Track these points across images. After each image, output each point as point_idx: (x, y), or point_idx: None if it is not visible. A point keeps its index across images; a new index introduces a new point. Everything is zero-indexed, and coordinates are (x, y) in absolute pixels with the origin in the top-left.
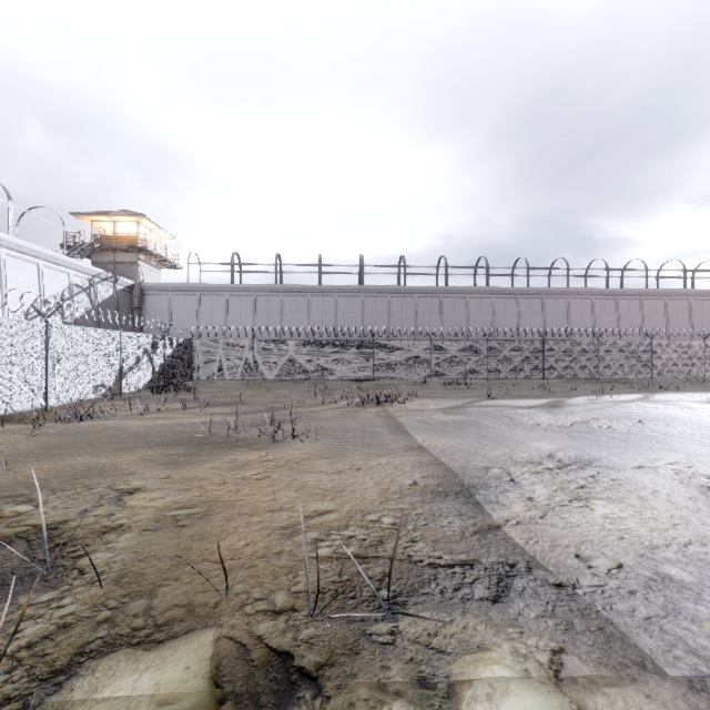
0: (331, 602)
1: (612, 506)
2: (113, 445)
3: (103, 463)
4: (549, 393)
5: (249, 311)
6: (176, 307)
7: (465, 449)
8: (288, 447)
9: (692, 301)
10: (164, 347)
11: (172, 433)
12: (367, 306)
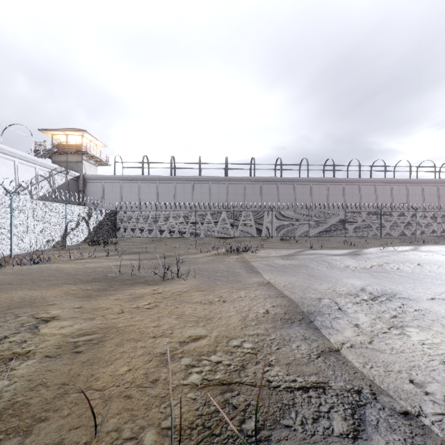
0: (197, 441)
1: (424, 332)
2: (49, 282)
3: (36, 296)
4: (350, 245)
5: (153, 193)
6: (107, 190)
7: (300, 285)
8: (174, 283)
9: (440, 186)
10: (96, 215)
11: (94, 273)
12: (230, 190)
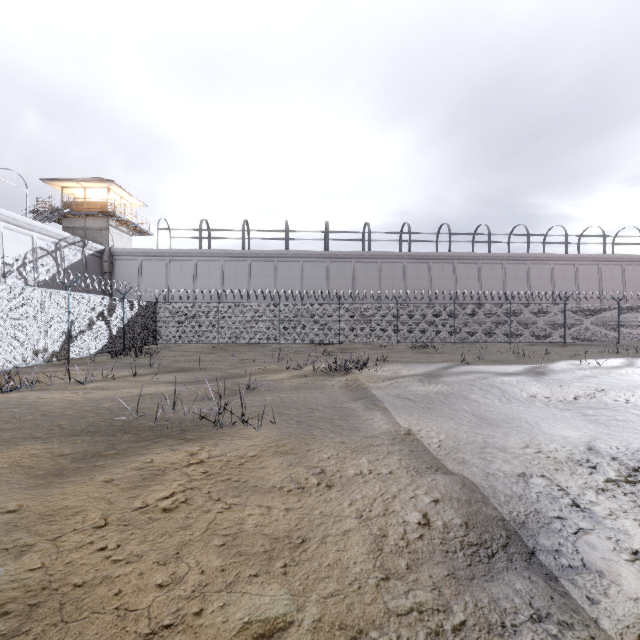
0: None
1: None
2: (0, 433)
3: None
4: (523, 357)
5: (217, 275)
6: (146, 272)
7: (470, 439)
8: (234, 436)
9: None
10: (123, 310)
11: (94, 412)
12: (333, 271)
